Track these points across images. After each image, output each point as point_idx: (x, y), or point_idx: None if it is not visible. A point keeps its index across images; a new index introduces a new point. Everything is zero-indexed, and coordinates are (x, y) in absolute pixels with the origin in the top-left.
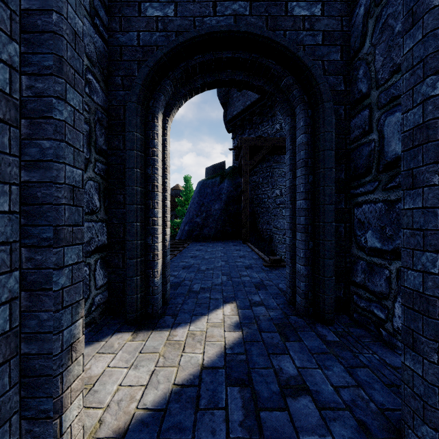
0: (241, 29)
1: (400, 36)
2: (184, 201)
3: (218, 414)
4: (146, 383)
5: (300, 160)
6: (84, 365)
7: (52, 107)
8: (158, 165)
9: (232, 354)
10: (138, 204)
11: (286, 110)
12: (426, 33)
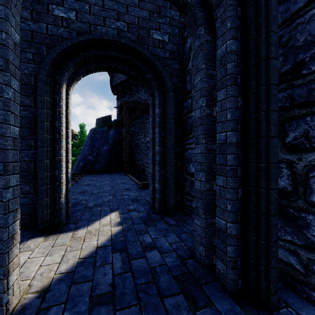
0: (122, 41)
1: None
2: (78, 143)
3: (107, 266)
4: (59, 261)
5: (157, 123)
6: None
7: (2, 90)
8: (63, 120)
9: (115, 238)
10: (48, 147)
11: (149, 92)
12: (201, 79)
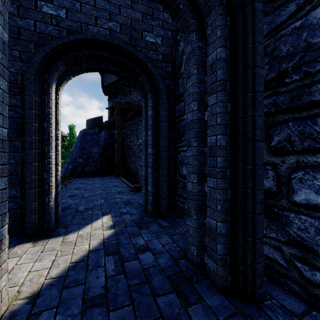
0: (114, 42)
1: None
2: (67, 145)
3: (100, 269)
4: (50, 266)
5: (150, 126)
6: None
7: None
8: (52, 121)
9: (108, 242)
10: (36, 149)
11: (142, 94)
12: (193, 83)
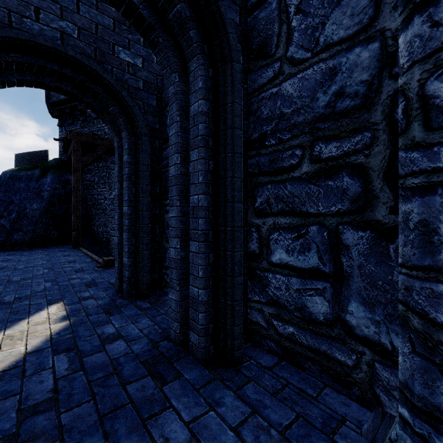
0: (69, 53)
1: None
2: None
3: (45, 372)
4: None
5: (125, 175)
6: None
7: None
8: None
9: (58, 337)
10: None
11: (115, 131)
12: (176, 132)
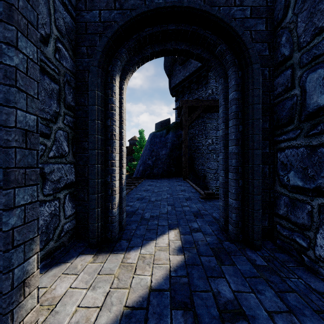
0: (183, 5)
1: (322, 3)
2: (140, 148)
3: None
4: (101, 304)
5: (231, 113)
6: (50, 286)
7: (1, 52)
8: (115, 118)
9: (176, 277)
10: (99, 149)
11: (219, 73)
12: None
